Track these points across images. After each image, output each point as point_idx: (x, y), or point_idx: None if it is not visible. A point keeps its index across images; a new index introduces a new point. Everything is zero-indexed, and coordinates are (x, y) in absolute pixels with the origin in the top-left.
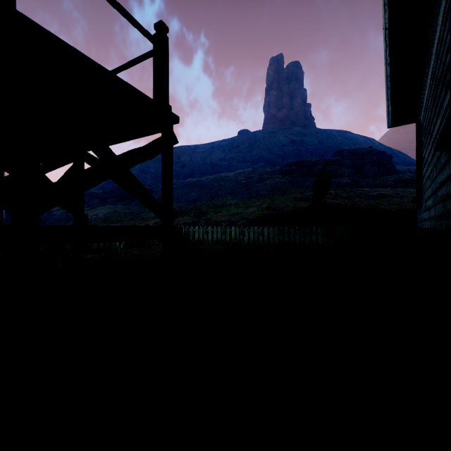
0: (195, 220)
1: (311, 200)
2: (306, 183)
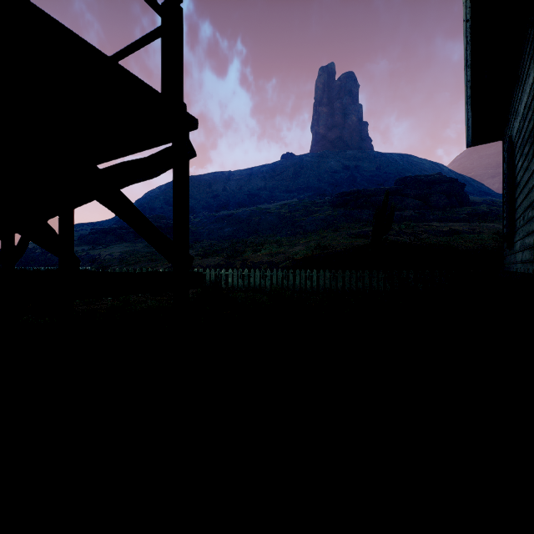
0: (229, 261)
1: (369, 237)
2: (362, 217)
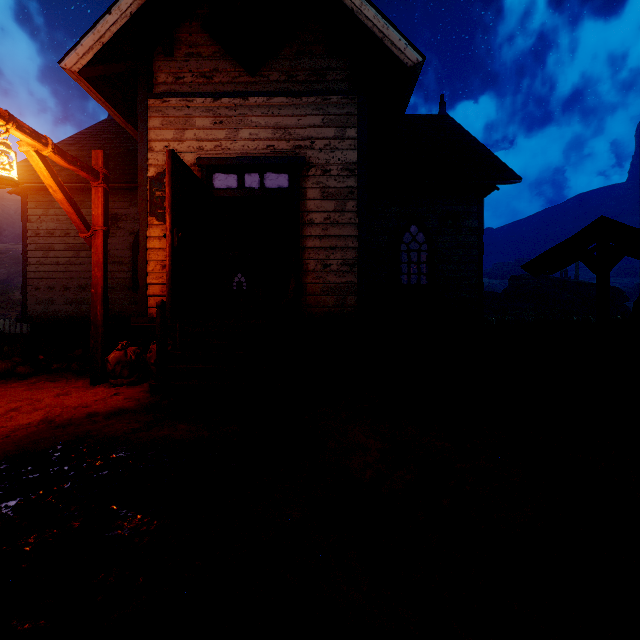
0: (1, 313)
1: None
2: None
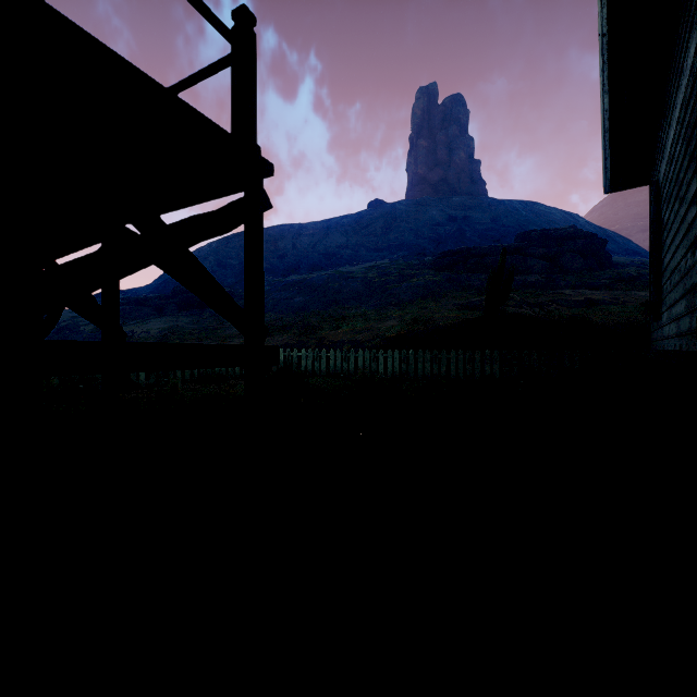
0: (301, 340)
1: (481, 309)
2: (473, 283)
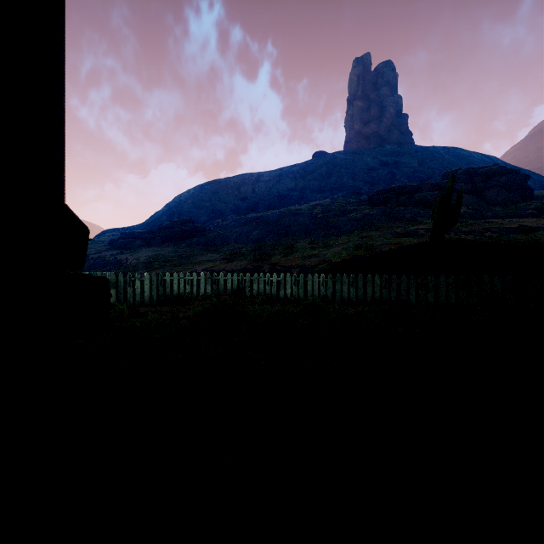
0: (256, 265)
1: (418, 236)
2: (405, 215)
